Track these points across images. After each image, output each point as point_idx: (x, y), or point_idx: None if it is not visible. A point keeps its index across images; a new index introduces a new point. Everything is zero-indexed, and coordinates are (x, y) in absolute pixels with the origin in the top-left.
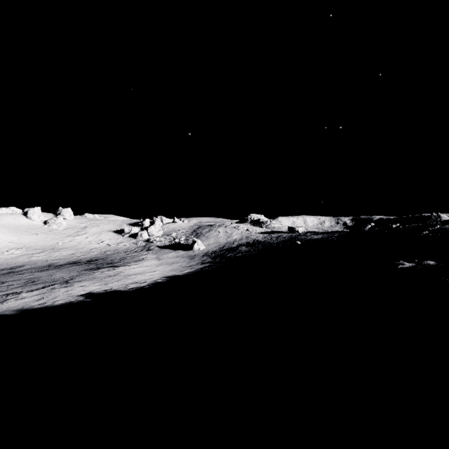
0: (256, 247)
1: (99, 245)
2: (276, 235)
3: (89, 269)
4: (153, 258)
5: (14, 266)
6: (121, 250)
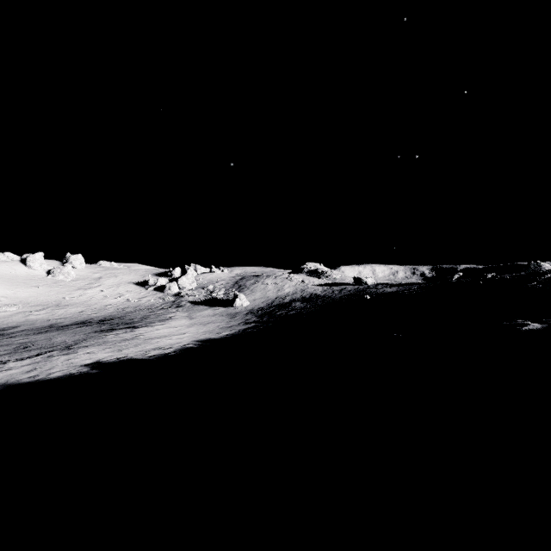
0: (314, 302)
1: (116, 300)
2: (339, 288)
3: (100, 330)
4: (184, 317)
5: (5, 327)
6: (143, 306)
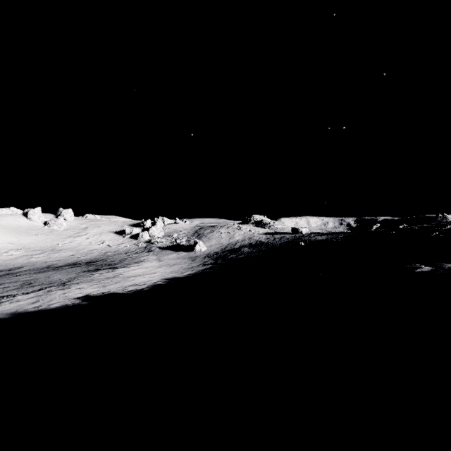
0: (259, 248)
1: (99, 246)
2: (279, 236)
3: (88, 270)
4: (154, 259)
5: (12, 268)
6: (121, 251)
